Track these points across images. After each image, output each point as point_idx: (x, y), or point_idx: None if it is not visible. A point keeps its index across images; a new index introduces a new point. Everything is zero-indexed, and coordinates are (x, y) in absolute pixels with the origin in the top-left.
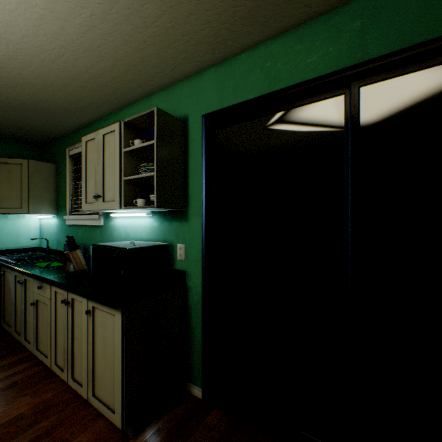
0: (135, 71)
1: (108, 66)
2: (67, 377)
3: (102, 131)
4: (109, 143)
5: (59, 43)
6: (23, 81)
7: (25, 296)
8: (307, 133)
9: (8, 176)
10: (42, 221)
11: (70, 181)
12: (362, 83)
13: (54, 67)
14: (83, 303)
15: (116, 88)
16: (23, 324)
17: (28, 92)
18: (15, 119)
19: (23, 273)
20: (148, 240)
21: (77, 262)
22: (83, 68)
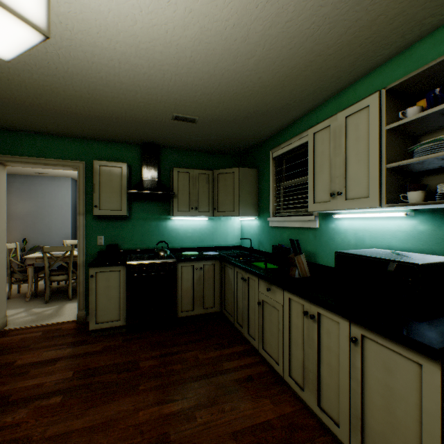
0: (411, 9)
1: (370, 20)
2: (308, 399)
3: (342, 114)
4: (355, 125)
5: (321, 12)
6: (258, 87)
7: (247, 293)
8: None
9: (224, 184)
10: (242, 222)
11: (272, 183)
12: None
13: (298, 53)
14: (339, 324)
15: (360, 54)
16: (245, 318)
17: (257, 98)
18: (234, 132)
19: (248, 271)
20: (404, 250)
21: (300, 268)
22: (331, 40)
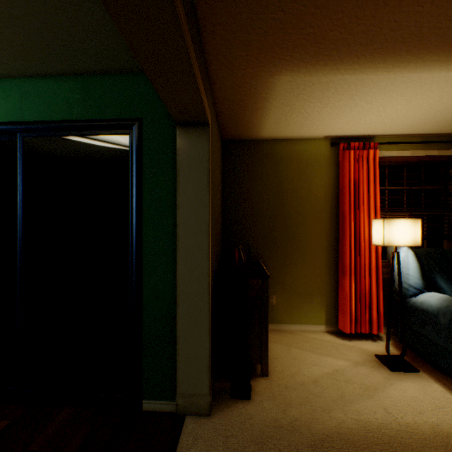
0: None
1: None
2: None
3: None
4: None
5: None
6: None
7: None
8: (71, 153)
9: None
10: None
11: None
12: (25, 134)
13: None
14: None
15: None
16: None
17: None
18: None
19: None
20: None
21: None
22: None
